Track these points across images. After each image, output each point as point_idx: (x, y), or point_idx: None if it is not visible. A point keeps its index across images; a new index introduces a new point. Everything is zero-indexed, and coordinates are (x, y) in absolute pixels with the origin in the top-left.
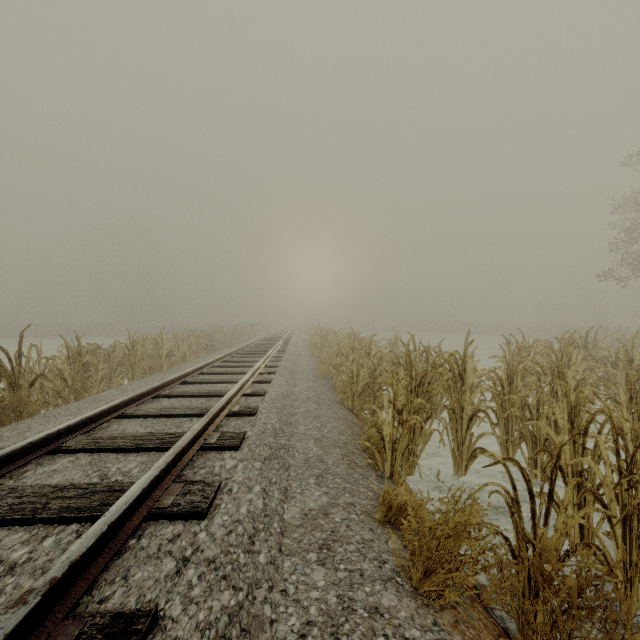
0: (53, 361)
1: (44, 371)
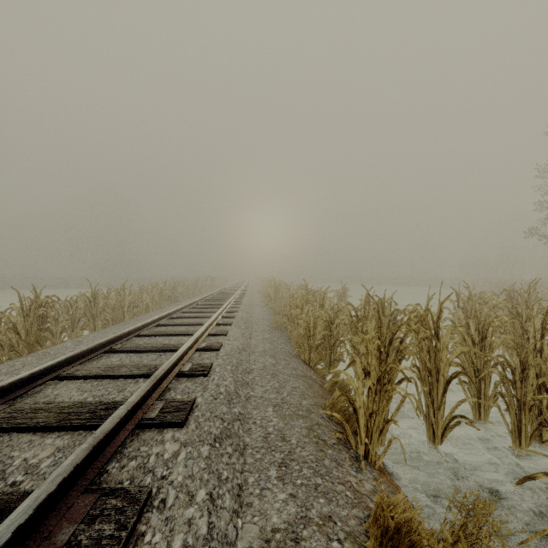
0: (4, 314)
1: (0, 323)
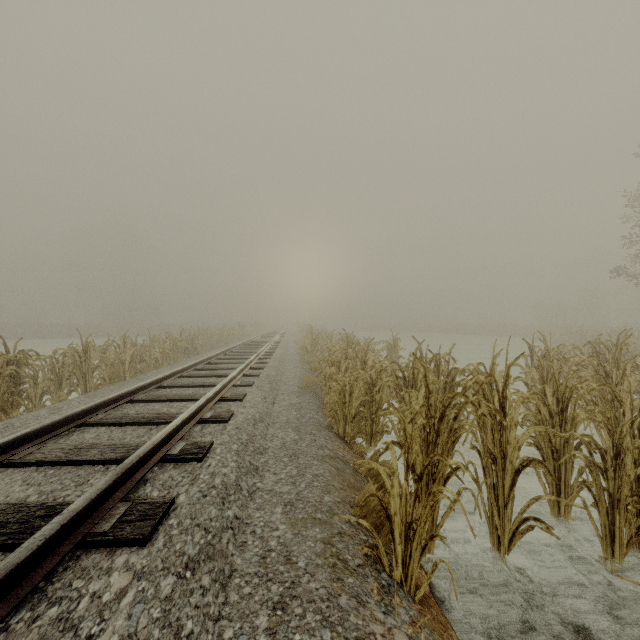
0: None
1: None
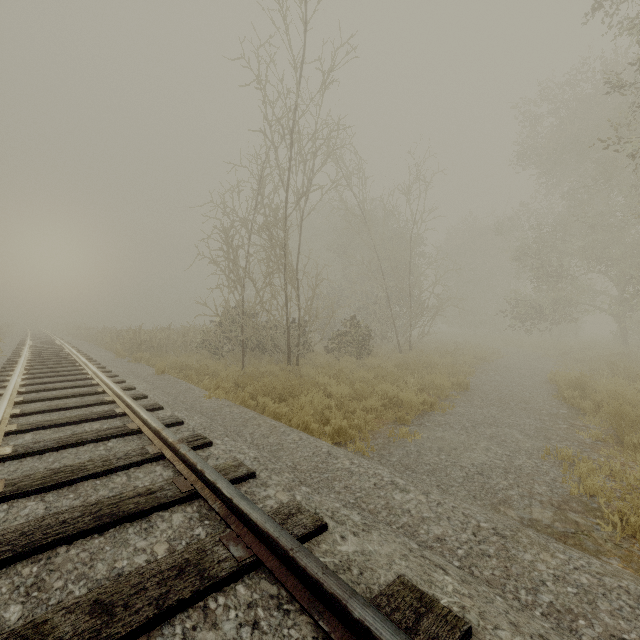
0: None
1: None
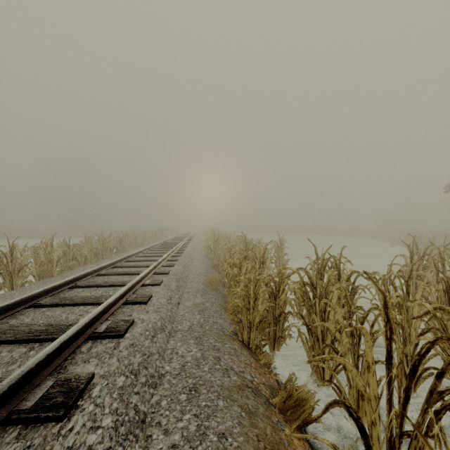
0: None
1: None
